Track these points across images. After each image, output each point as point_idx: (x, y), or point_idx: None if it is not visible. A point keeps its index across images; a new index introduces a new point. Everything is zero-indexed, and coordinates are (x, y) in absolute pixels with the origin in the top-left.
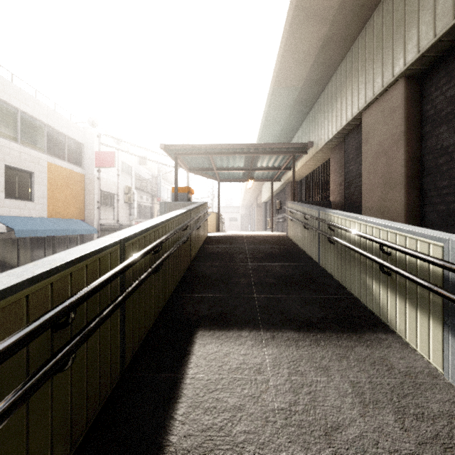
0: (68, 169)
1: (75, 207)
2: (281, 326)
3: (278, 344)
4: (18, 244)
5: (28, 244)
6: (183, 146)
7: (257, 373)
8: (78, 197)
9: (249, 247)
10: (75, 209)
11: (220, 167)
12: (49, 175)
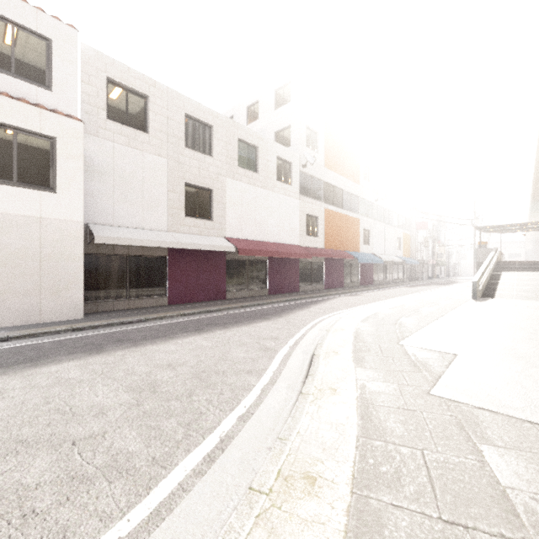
0: (406, 234)
1: (408, 251)
2: (520, 271)
3: (518, 272)
4: (397, 267)
5: (398, 268)
6: (484, 227)
7: (513, 273)
8: (408, 247)
9: (518, 264)
10: (408, 252)
11: (502, 229)
12: (403, 238)
